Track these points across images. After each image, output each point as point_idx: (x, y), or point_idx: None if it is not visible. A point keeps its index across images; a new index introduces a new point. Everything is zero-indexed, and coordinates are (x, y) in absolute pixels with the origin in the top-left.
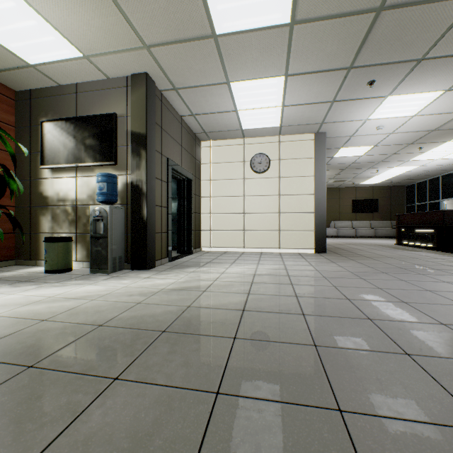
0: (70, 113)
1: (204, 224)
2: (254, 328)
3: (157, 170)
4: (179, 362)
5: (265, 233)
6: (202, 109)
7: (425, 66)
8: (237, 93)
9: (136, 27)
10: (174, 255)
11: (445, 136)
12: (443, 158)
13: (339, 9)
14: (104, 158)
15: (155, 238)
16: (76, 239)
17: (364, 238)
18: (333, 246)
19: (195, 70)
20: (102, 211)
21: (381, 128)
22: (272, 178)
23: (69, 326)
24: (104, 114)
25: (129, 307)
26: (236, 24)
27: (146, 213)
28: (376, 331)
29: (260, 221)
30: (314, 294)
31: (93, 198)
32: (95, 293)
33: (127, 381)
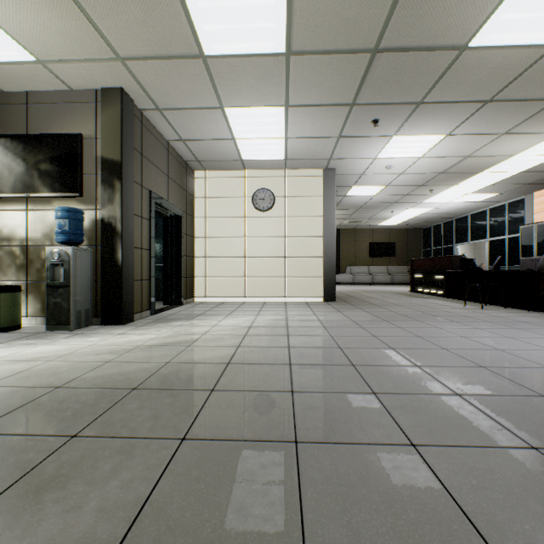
0: (18, 129)
1: (198, 269)
2: (235, 379)
3: (136, 205)
4: (147, 416)
5: (270, 280)
6: (193, 134)
7: (424, 110)
8: (233, 120)
9: (106, 35)
10: (159, 307)
11: (453, 180)
12: (454, 201)
13: (335, 46)
14: (65, 188)
15: (133, 287)
16: (27, 289)
17: (380, 285)
18: (346, 294)
19: (182, 90)
20: (63, 254)
21: (390, 168)
22: (277, 218)
23: (17, 390)
24: (65, 133)
25: (96, 367)
26: (227, 47)
27: (122, 257)
28: (354, 375)
29: (263, 267)
30: (308, 344)
31: (51, 237)
32: (52, 353)
33: (87, 437)
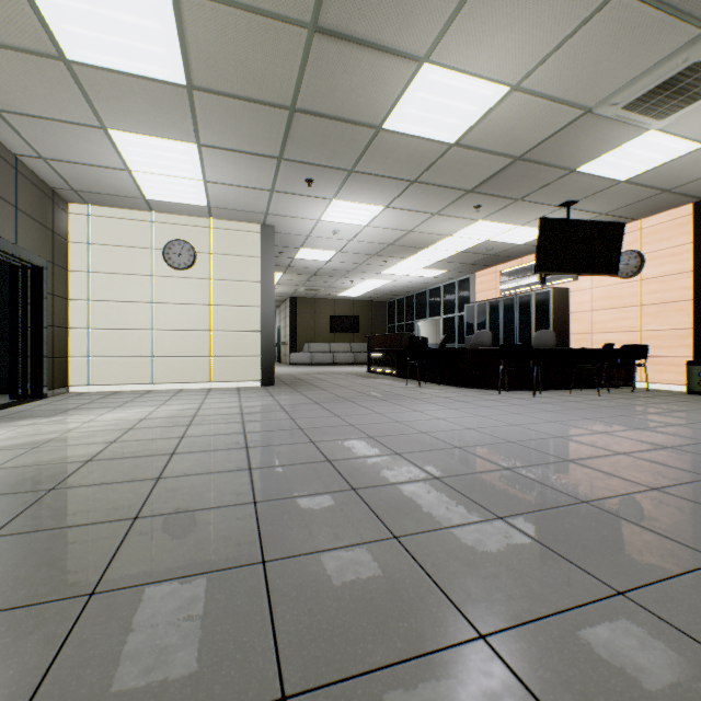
0: None
1: (76, 345)
2: (91, 475)
3: None
4: None
5: (189, 360)
6: (62, 153)
7: (358, 179)
8: (125, 147)
9: None
10: (0, 403)
11: (403, 253)
12: (410, 275)
13: (247, 93)
14: None
15: None
16: None
17: (343, 366)
18: (295, 377)
19: (34, 93)
20: None
21: (337, 233)
22: (200, 280)
23: None
24: None
25: None
26: (101, 58)
27: None
28: (241, 456)
29: (180, 343)
30: (209, 433)
31: None
32: None
33: None
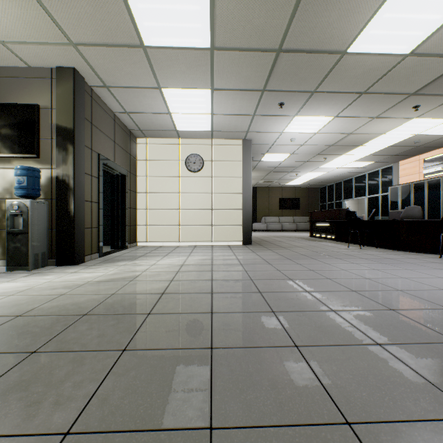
0: None
1: (140, 219)
2: (168, 305)
3: (86, 166)
4: (95, 335)
5: (199, 227)
6: (136, 108)
7: (317, 97)
8: (169, 98)
9: (61, 24)
10: (107, 251)
11: (341, 151)
12: (342, 167)
13: (248, 45)
14: (24, 150)
15: (84, 234)
16: None
17: (288, 232)
18: (260, 239)
19: (126, 72)
20: (22, 206)
21: (294, 140)
22: (206, 177)
23: None
24: (24, 104)
25: (52, 299)
26: (163, 40)
27: (74, 208)
28: (260, 300)
29: (194, 217)
30: (227, 278)
31: (11, 191)
32: (12, 289)
33: (45, 352)
